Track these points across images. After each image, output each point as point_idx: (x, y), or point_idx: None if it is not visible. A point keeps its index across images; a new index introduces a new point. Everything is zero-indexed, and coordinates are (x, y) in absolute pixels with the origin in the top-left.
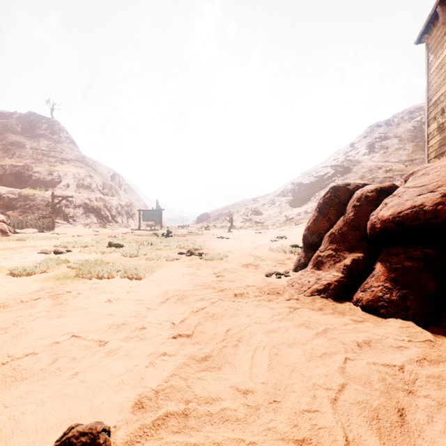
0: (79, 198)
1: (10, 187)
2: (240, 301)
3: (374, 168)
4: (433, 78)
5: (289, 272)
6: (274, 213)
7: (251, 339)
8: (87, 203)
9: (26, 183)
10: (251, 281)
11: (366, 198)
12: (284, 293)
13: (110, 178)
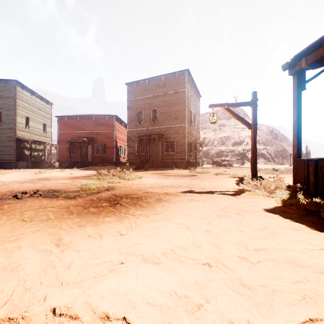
0: None
1: (224, 147)
2: None
3: None
4: None
5: None
6: None
7: None
8: (257, 152)
9: (229, 144)
10: None
11: None
12: None
13: (269, 132)
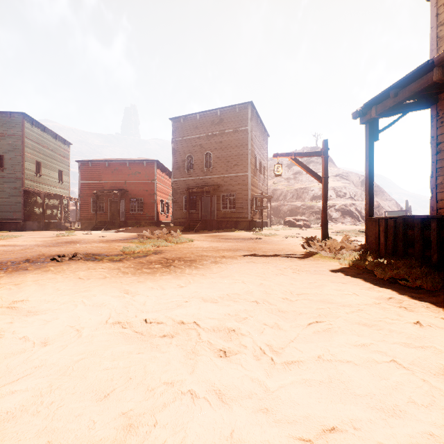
0: (337, 205)
1: (300, 202)
2: None
3: None
4: None
5: None
6: None
7: None
8: (343, 208)
9: (307, 198)
10: None
11: None
12: None
13: (360, 183)
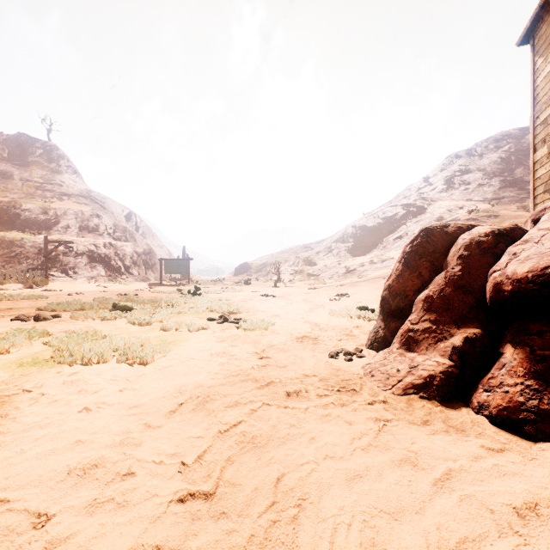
0: (82, 243)
1: None
2: (297, 407)
3: (454, 208)
4: (542, 89)
5: (362, 349)
6: (332, 263)
7: (321, 501)
8: (93, 251)
9: (12, 224)
10: (311, 366)
11: (479, 246)
12: (362, 390)
13: (124, 218)
